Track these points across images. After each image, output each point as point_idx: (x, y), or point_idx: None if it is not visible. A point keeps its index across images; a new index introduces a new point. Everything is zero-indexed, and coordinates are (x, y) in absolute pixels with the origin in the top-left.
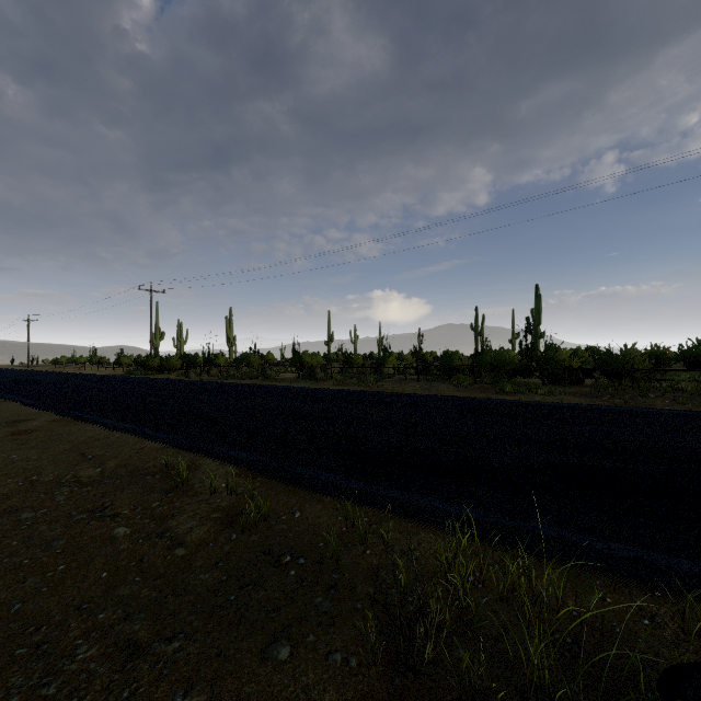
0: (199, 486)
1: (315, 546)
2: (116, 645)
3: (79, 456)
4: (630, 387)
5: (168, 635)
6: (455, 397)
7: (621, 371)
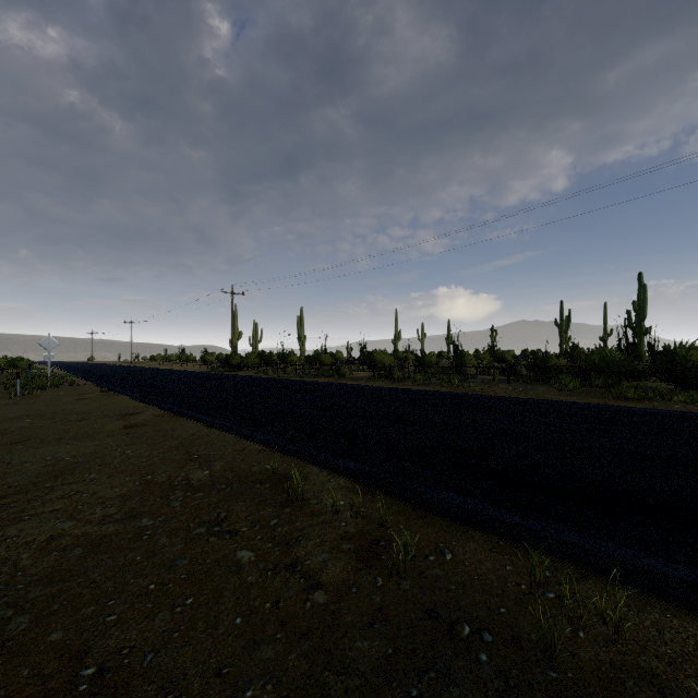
0: (316, 503)
1: (495, 611)
2: None
3: (186, 454)
4: None
5: None
6: (564, 402)
7: None
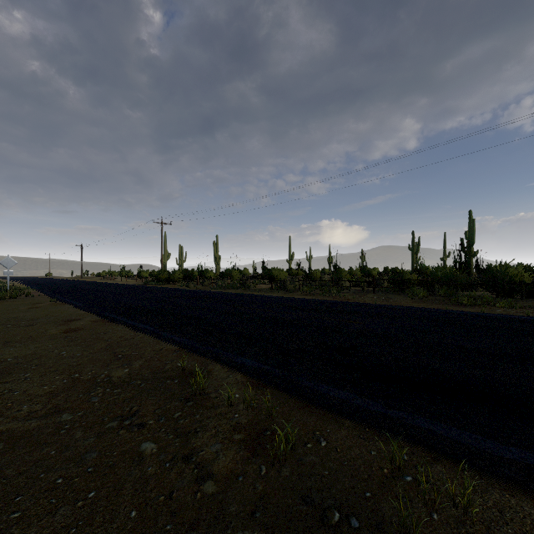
0: (215, 396)
1: (362, 496)
2: None
3: (111, 355)
4: None
5: None
6: (415, 307)
7: None
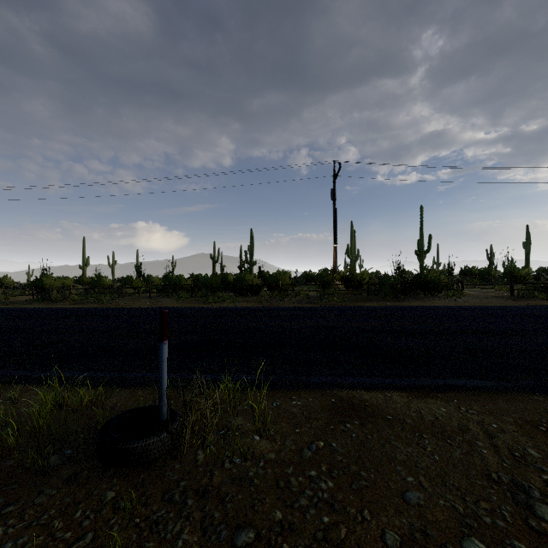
0: None
1: None
2: None
3: None
4: (278, 295)
5: None
6: (169, 307)
7: (275, 286)
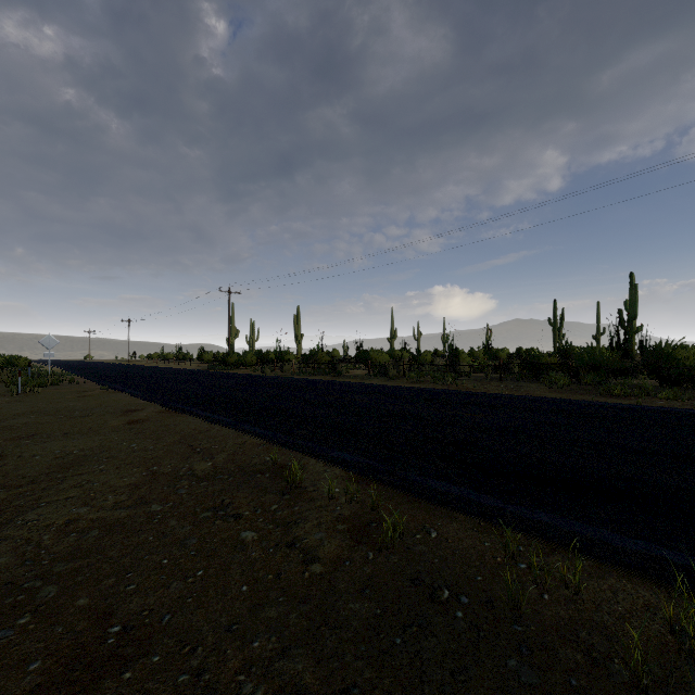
0: (313, 490)
1: (473, 579)
2: (283, 691)
3: (189, 448)
4: None
5: (339, 687)
6: (552, 398)
7: None
